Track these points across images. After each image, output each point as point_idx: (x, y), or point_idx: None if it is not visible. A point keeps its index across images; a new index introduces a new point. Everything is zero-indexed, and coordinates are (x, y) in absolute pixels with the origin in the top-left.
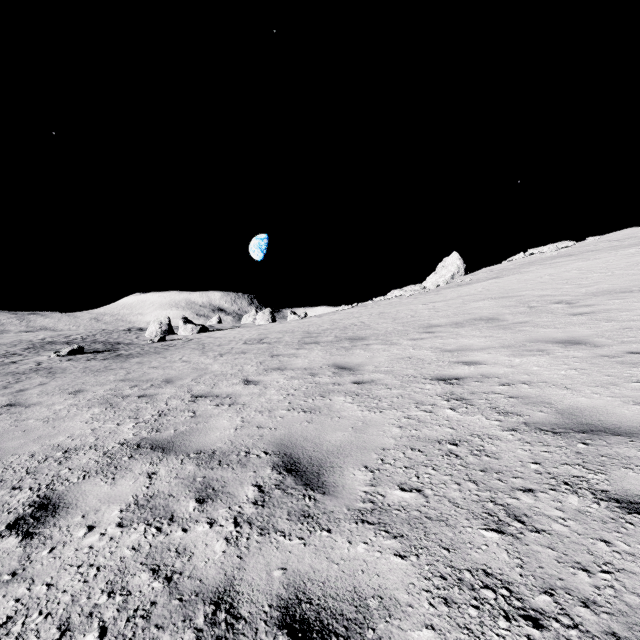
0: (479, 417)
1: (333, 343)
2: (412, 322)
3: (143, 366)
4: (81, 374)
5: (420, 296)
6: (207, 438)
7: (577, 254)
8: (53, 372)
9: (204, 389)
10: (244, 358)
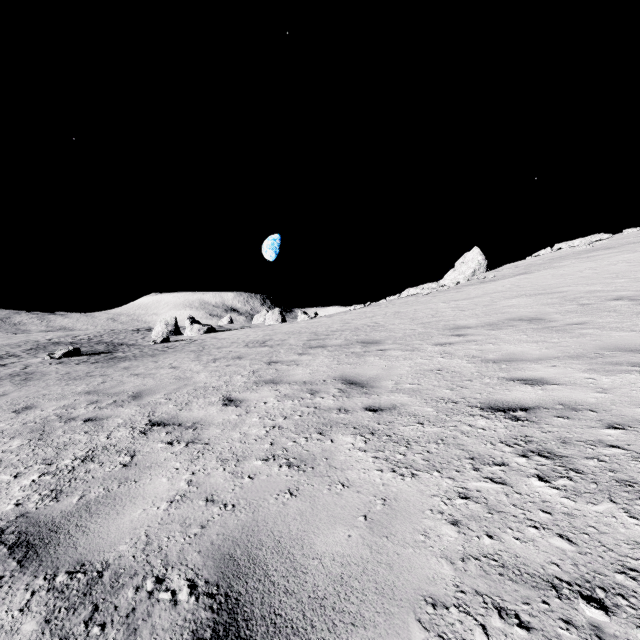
0: (611, 508)
1: (342, 347)
2: (434, 323)
3: (126, 373)
4: (54, 382)
5: (439, 294)
6: (114, 524)
7: (617, 246)
8: (29, 378)
9: (170, 411)
10: (237, 365)
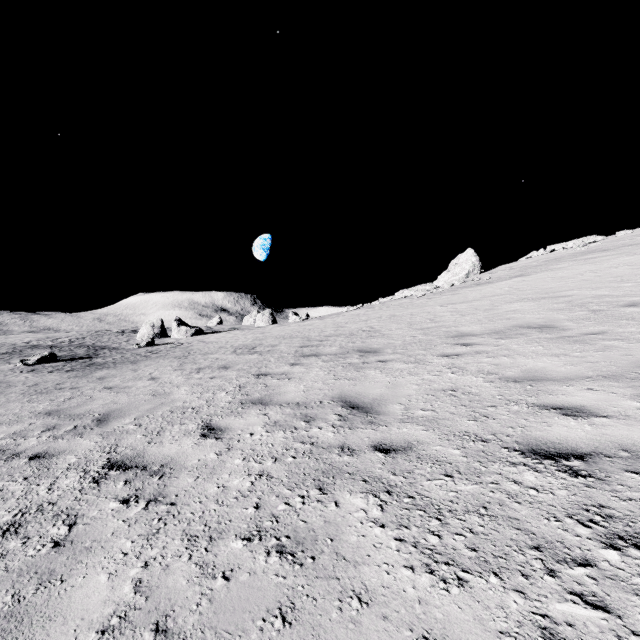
0: None
1: (338, 357)
2: (435, 328)
3: (99, 385)
4: (16, 397)
5: (434, 296)
6: None
7: (613, 249)
8: None
9: (136, 444)
10: (223, 377)
